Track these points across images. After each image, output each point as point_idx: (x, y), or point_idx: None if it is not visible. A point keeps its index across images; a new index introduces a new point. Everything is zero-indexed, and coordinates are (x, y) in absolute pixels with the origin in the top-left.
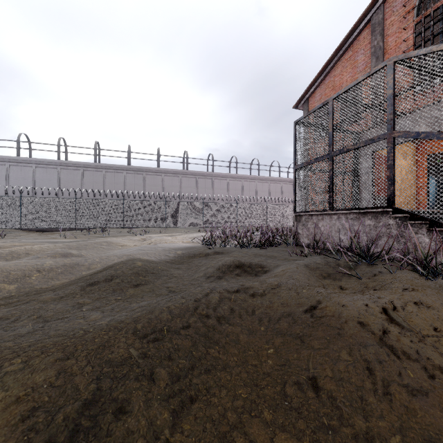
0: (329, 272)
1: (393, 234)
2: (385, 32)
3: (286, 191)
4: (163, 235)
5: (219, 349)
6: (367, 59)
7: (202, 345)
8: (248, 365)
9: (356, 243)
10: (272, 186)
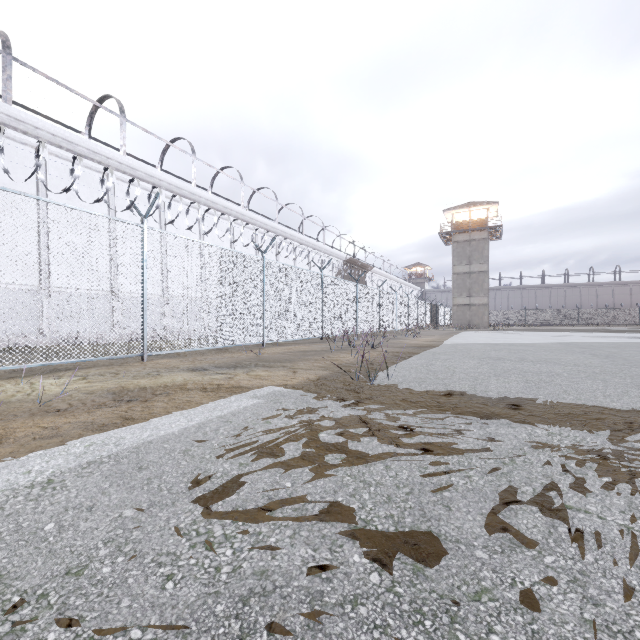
0: None
1: None
2: None
3: None
4: None
5: None
6: None
7: None
8: None
9: None
10: None
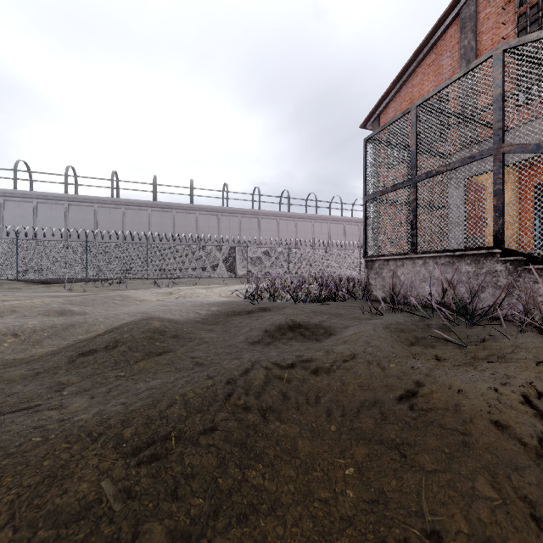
0: (418, 336)
1: (502, 285)
2: (479, 28)
3: (350, 233)
4: (196, 288)
5: (264, 471)
6: (455, 64)
7: (235, 463)
8: (313, 500)
9: (453, 296)
10: (332, 227)
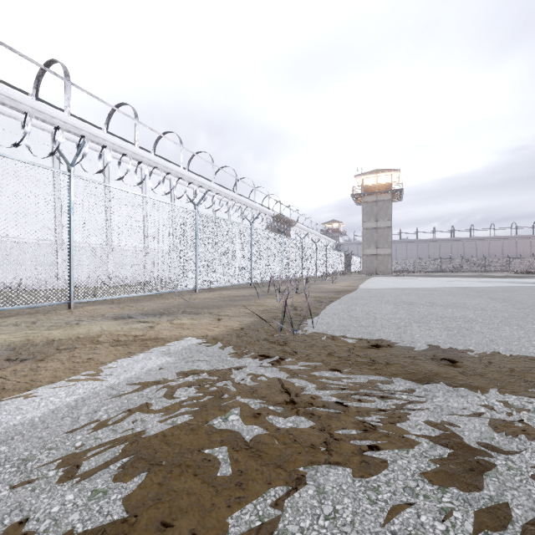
0: None
1: None
2: None
3: None
4: None
5: None
6: None
7: None
8: None
9: None
10: None
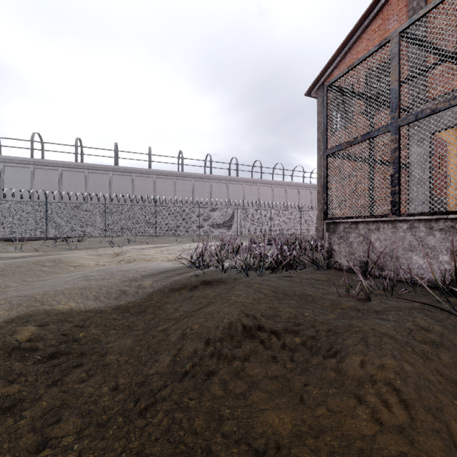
0: None
1: None
2: None
3: (290, 196)
4: (148, 247)
5: None
6: None
7: None
8: None
9: None
10: (275, 190)
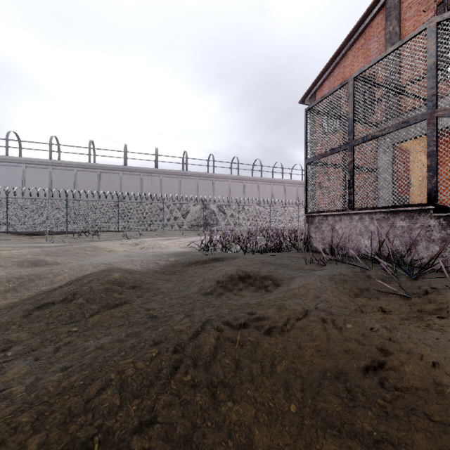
0: (361, 287)
1: (435, 238)
2: (402, 16)
3: (289, 193)
4: (159, 239)
5: None
6: (381, 47)
7: None
8: None
9: (392, 249)
10: (275, 188)
